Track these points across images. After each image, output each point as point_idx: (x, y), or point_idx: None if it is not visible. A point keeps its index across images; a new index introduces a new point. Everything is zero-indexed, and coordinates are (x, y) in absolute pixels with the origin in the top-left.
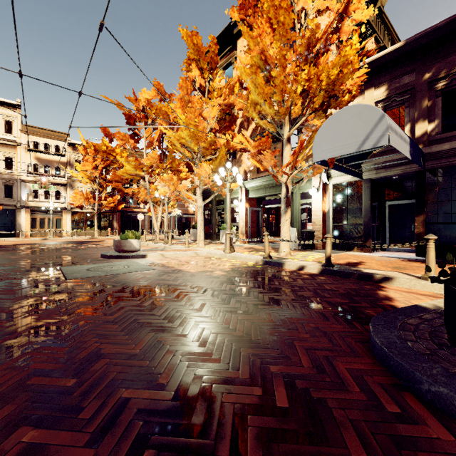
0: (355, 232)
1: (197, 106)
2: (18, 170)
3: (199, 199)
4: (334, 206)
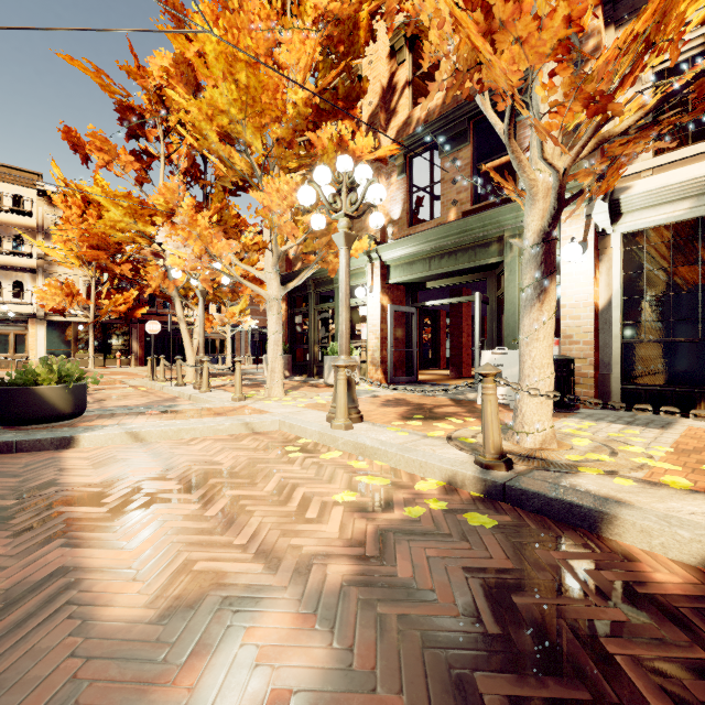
0: (701, 362)
1: (261, 27)
2: None
3: (270, 279)
4: (627, 293)
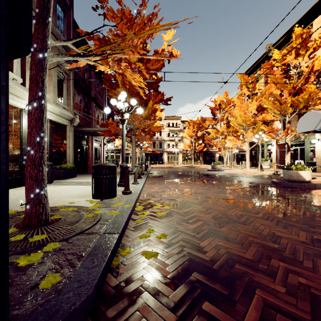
0: None
1: (245, 106)
2: (163, 136)
3: (247, 147)
4: None
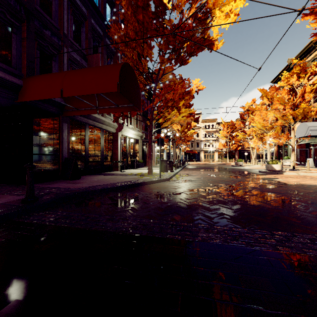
0: None
1: (264, 114)
2: (200, 137)
3: (267, 147)
4: None
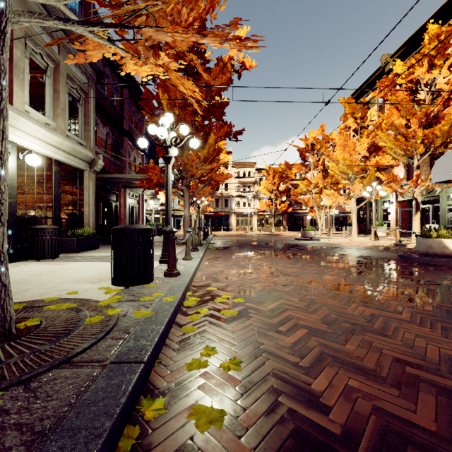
0: None
1: (351, 145)
2: (231, 190)
3: (353, 205)
4: None
